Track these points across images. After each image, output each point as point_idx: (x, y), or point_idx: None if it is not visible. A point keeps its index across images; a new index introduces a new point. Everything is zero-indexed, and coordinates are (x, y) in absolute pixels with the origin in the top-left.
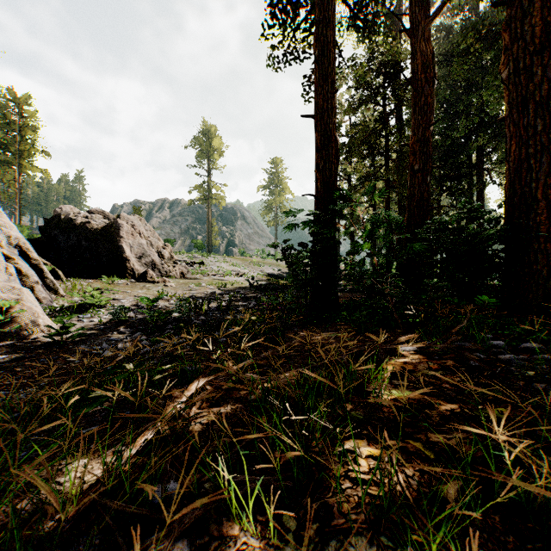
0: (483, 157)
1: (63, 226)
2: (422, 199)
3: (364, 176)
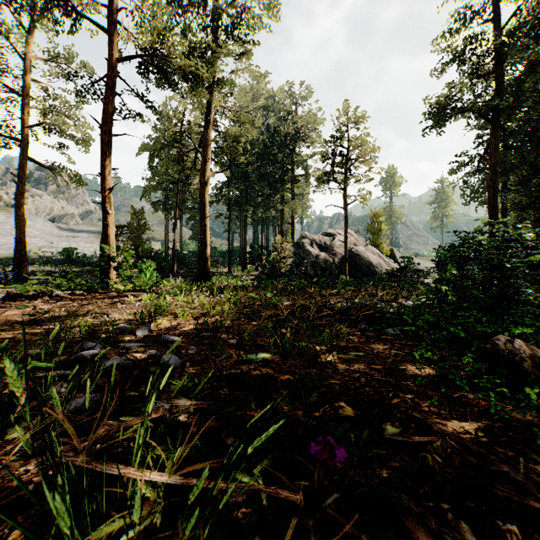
0: None
1: None
2: None
3: None
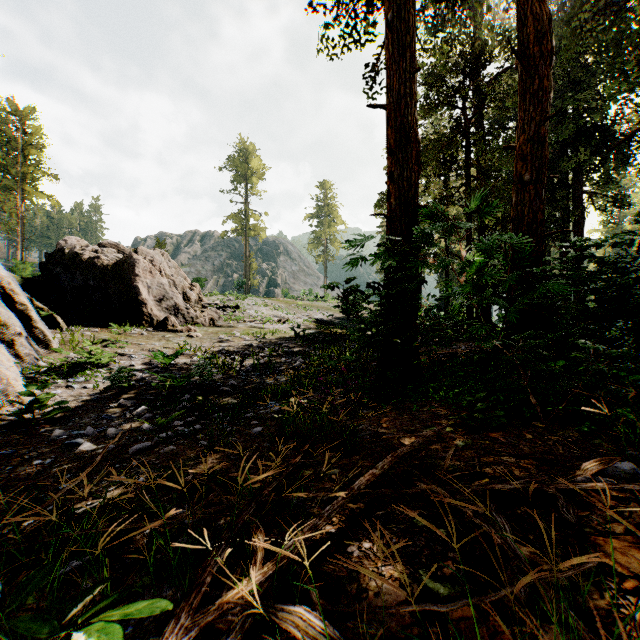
0: (582, 177)
1: (67, 263)
2: (535, 221)
3: (438, 199)
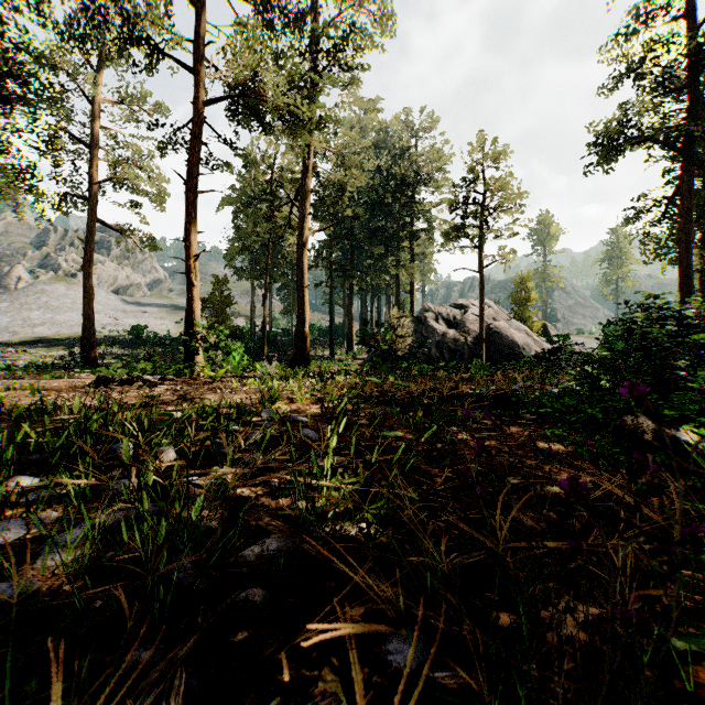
0: None
1: None
2: None
3: None
